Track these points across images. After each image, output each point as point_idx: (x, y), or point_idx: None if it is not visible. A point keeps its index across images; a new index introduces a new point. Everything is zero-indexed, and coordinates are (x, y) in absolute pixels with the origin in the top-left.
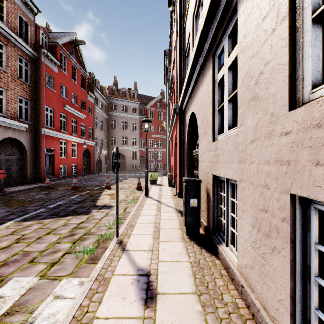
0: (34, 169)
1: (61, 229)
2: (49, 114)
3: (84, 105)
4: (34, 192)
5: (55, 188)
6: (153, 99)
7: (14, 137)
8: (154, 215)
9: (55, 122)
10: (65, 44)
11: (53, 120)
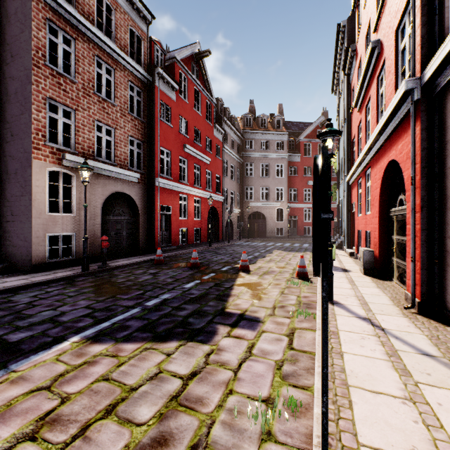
0: (147, 234)
1: (143, 396)
2: (166, 159)
3: (209, 144)
4: (141, 268)
5: (169, 263)
6: (309, 126)
7: (124, 191)
8: (404, 400)
9: (173, 170)
10: (185, 60)
11: (170, 167)
